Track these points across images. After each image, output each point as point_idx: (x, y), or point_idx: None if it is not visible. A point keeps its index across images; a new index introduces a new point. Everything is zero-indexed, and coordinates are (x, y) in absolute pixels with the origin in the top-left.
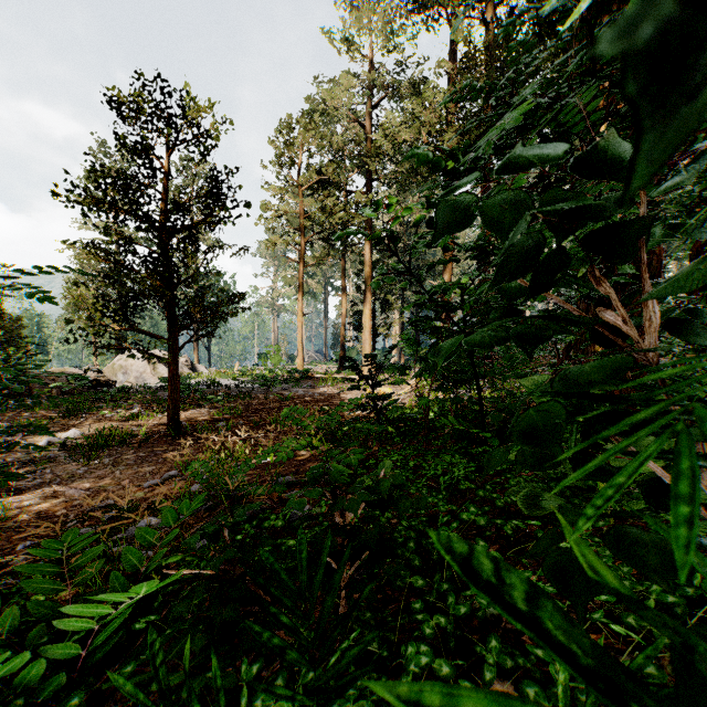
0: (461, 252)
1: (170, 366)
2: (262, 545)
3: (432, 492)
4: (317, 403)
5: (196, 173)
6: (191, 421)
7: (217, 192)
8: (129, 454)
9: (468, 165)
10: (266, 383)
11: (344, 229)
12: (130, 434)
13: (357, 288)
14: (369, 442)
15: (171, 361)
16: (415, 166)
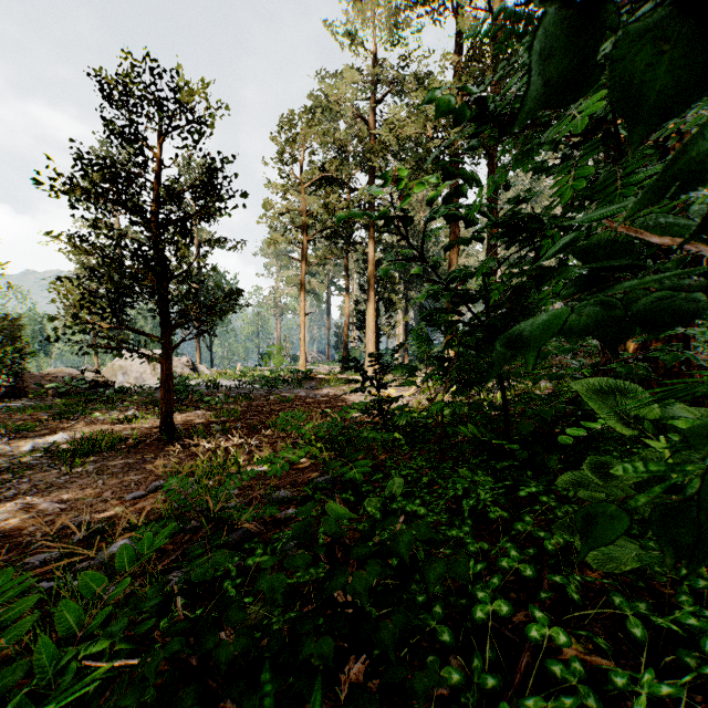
0: (465, 251)
1: (163, 366)
2: (227, 623)
3: (454, 520)
4: (319, 405)
5: (190, 162)
6: (187, 424)
7: (212, 182)
8: (117, 461)
9: (513, 95)
10: (267, 384)
11: (347, 227)
12: (121, 439)
13: (360, 288)
14: (374, 450)
15: (164, 361)
16: (436, 115)
